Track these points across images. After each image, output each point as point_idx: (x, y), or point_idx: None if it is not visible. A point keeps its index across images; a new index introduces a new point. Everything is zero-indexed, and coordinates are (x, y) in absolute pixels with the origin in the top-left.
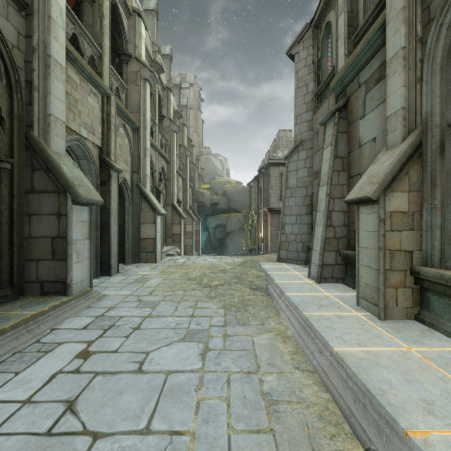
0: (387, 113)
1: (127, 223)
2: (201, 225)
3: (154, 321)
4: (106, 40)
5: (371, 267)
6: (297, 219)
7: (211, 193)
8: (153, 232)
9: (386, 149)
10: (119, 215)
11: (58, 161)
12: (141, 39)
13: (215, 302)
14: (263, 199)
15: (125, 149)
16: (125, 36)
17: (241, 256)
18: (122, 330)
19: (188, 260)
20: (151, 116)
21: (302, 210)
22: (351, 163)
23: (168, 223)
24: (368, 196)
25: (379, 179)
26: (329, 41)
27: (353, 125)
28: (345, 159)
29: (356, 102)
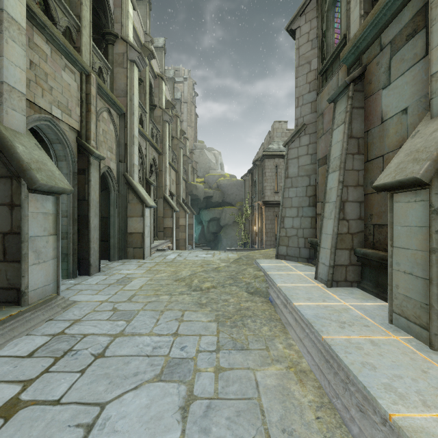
0: (433, 69)
1: (112, 216)
2: (195, 219)
3: (125, 343)
4: (85, 12)
5: (414, 274)
6: (298, 212)
7: (204, 186)
8: (141, 226)
9: (430, 117)
10: (104, 208)
11: (11, 139)
12: (128, 18)
13: (205, 312)
14: (257, 191)
15: (110, 135)
16: (111, 15)
17: (235, 251)
18: (78, 360)
19: (179, 256)
20: (140, 103)
21: (304, 201)
22: (370, 143)
23: (160, 216)
24: (417, 177)
25: (432, 153)
26: (336, 10)
27: (372, 98)
28: (361, 140)
29: (377, 69)
